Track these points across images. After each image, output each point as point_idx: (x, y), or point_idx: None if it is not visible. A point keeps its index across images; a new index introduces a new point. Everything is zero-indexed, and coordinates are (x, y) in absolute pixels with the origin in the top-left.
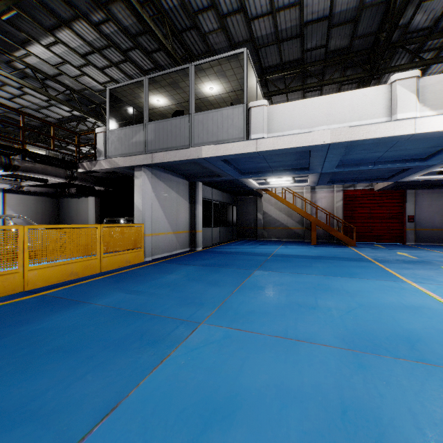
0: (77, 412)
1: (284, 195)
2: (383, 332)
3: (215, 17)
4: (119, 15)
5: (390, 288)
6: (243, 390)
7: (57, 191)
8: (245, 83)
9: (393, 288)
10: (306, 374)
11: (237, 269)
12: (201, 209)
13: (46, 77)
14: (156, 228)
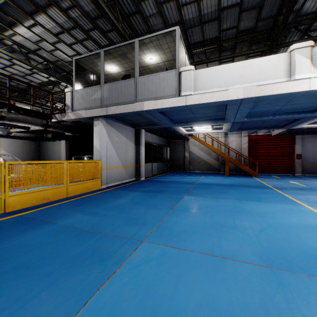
0: None
1: (204, 139)
2: (292, 250)
3: (154, 4)
4: (82, 3)
5: (290, 210)
6: (179, 310)
7: (38, 136)
8: (177, 53)
9: (293, 210)
10: (233, 293)
11: (171, 195)
12: (143, 149)
13: (29, 51)
14: (110, 163)
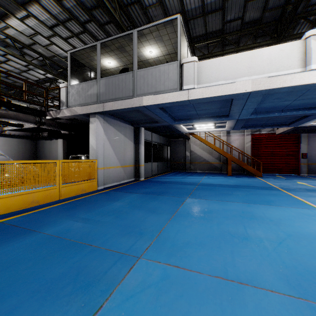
0: None
1: (206, 138)
2: None
3: None
4: None
5: (306, 216)
6: None
7: (33, 134)
8: (178, 43)
9: (310, 216)
10: None
11: (172, 197)
12: (143, 148)
13: (23, 46)
14: (107, 163)
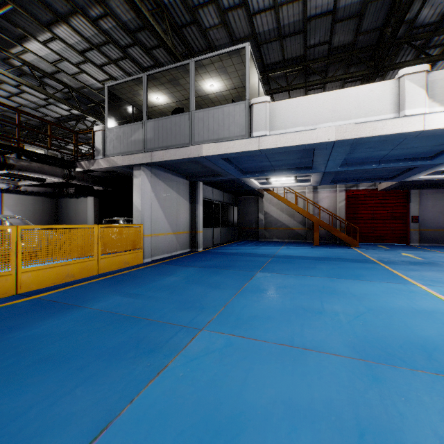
0: (62, 435)
1: (285, 195)
2: (395, 340)
3: (216, 12)
4: (117, 10)
5: (398, 291)
6: (248, 408)
7: (56, 191)
8: (247, 79)
9: (401, 291)
10: (316, 389)
11: (239, 271)
12: (201, 209)
13: (44, 74)
14: (155, 229)
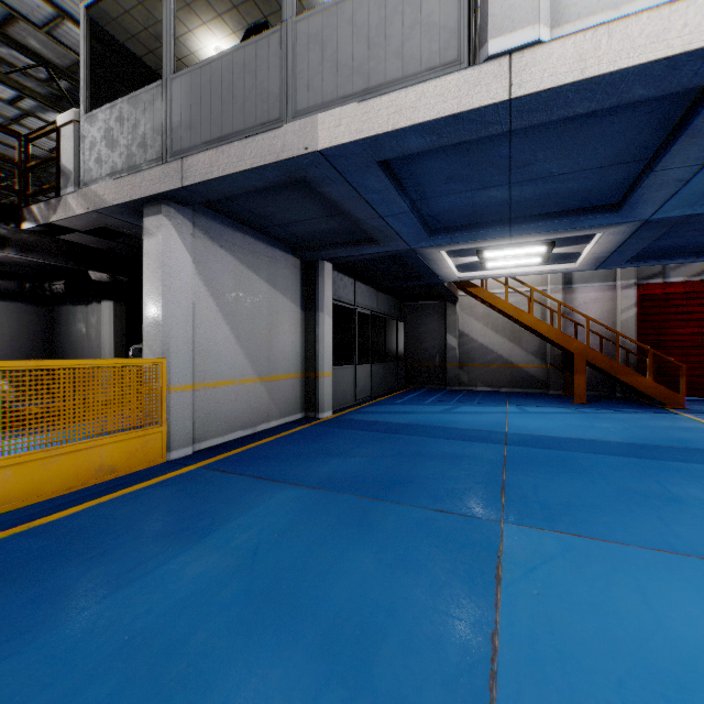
0: None
1: (503, 298)
2: None
3: None
4: None
5: None
6: None
7: (26, 287)
8: None
9: None
10: None
11: (435, 513)
12: (329, 324)
13: None
14: (207, 370)
